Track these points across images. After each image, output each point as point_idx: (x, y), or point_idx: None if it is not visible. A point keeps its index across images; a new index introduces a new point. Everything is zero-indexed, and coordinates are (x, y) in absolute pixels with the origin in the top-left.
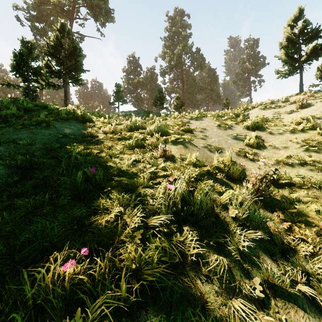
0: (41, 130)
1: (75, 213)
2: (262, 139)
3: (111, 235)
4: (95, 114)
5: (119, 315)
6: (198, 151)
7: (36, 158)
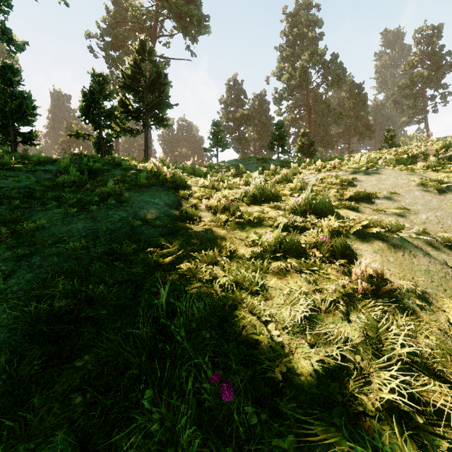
0: (107, 211)
1: None
2: None
3: None
4: (188, 171)
5: None
6: (427, 256)
7: (91, 285)
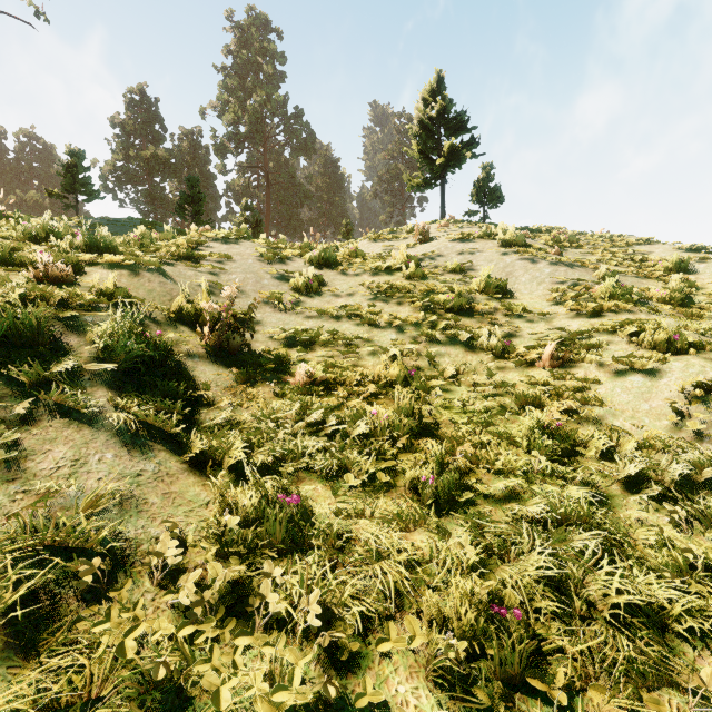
0: None
1: None
2: (325, 282)
3: None
4: None
5: None
6: (163, 283)
7: None
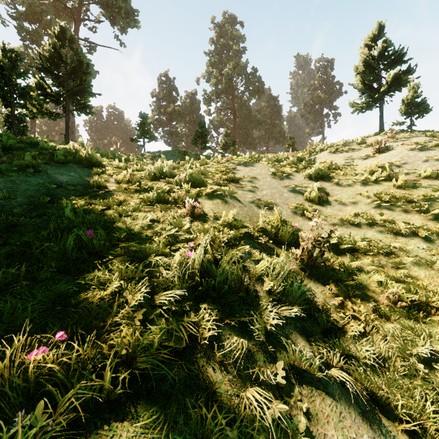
0: (25, 178)
1: (60, 289)
2: (326, 192)
3: (103, 316)
4: (109, 156)
5: (101, 411)
6: (241, 207)
7: (15, 216)
